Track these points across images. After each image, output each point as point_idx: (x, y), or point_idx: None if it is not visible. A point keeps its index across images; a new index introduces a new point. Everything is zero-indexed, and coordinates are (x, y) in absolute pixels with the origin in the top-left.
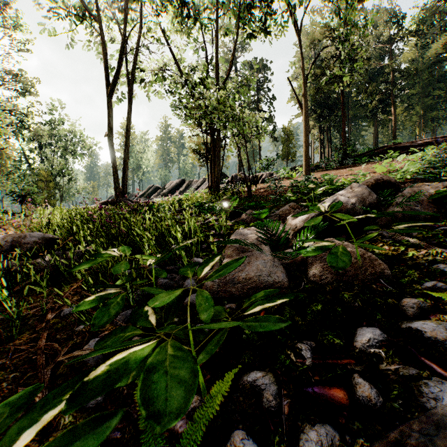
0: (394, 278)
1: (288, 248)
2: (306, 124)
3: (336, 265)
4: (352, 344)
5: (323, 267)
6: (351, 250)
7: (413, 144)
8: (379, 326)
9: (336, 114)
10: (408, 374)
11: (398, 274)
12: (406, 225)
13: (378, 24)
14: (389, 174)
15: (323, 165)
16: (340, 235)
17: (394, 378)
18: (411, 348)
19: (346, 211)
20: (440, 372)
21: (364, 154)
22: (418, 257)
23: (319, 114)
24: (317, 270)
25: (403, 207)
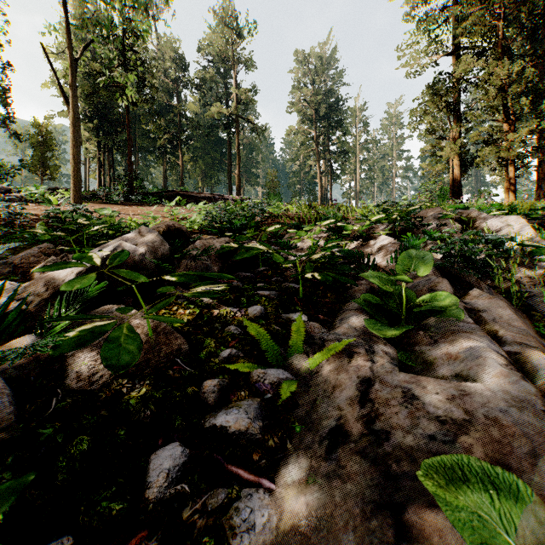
0: (193, 353)
1: (26, 331)
2: (76, 130)
3: (118, 361)
4: (143, 496)
5: (95, 358)
6: (141, 321)
7: (198, 196)
8: (180, 437)
9: (121, 135)
10: (218, 505)
11: (196, 346)
12: (204, 287)
13: (168, 56)
14: (179, 221)
15: (102, 196)
16: (125, 298)
17: (202, 525)
18: (217, 457)
19: (133, 263)
20: (248, 478)
21: (153, 193)
22: (213, 320)
23: (97, 126)
24: (85, 365)
25: (196, 261)
